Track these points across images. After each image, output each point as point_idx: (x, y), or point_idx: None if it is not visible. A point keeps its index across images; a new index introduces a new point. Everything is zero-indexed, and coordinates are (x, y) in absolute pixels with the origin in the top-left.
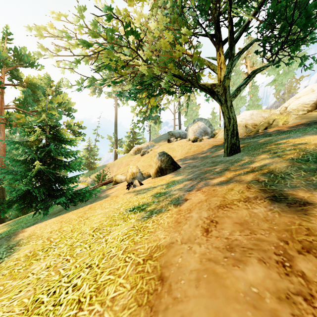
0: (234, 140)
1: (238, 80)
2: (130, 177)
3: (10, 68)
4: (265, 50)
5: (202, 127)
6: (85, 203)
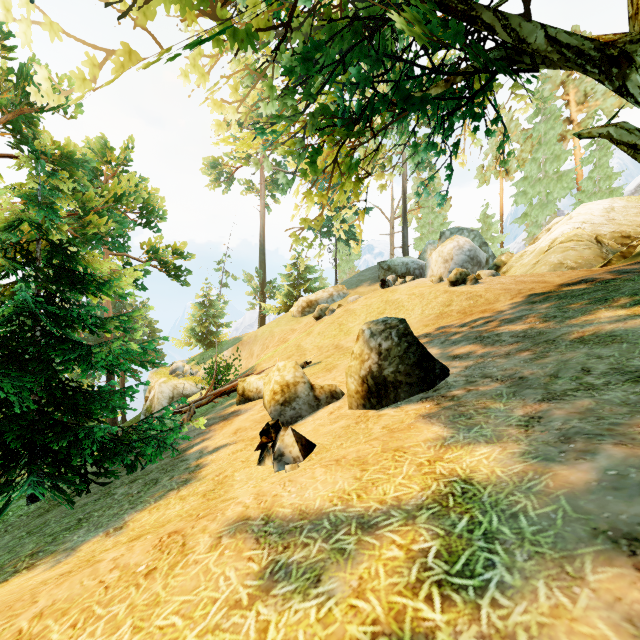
0: None
1: (552, 133)
2: (275, 398)
3: (8, 115)
4: None
5: (467, 248)
6: (129, 488)
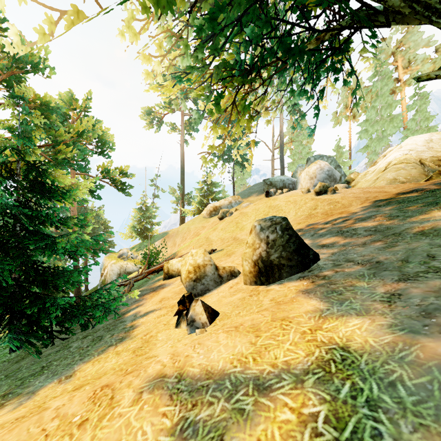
0: None
1: (386, 88)
2: (189, 276)
3: (3, 75)
4: None
5: (326, 169)
6: (81, 342)
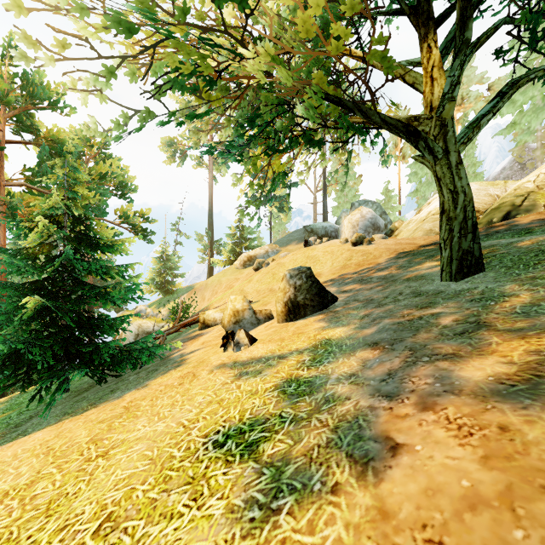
0: (467, 243)
1: None
2: (230, 319)
3: (15, 111)
4: (534, 36)
5: (369, 217)
6: (138, 375)
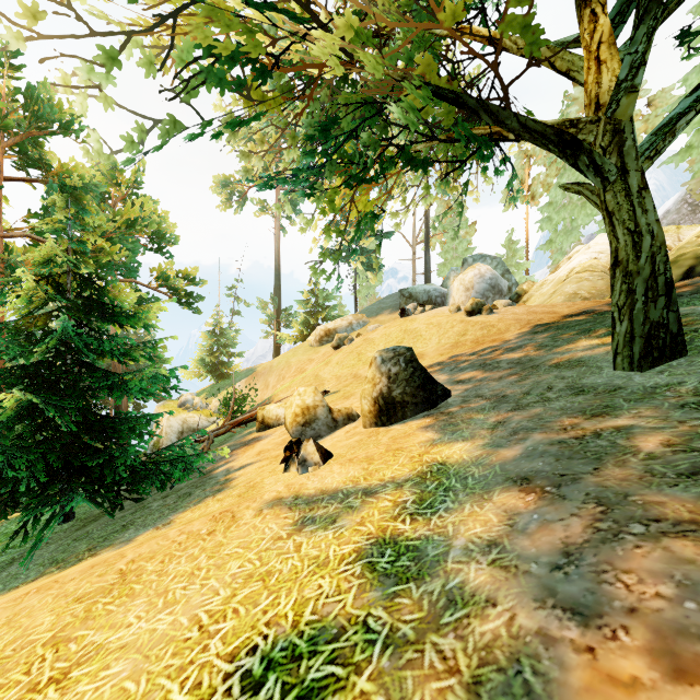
0: (657, 312)
1: None
2: (296, 420)
3: (16, 137)
4: None
5: (488, 277)
6: (164, 501)
